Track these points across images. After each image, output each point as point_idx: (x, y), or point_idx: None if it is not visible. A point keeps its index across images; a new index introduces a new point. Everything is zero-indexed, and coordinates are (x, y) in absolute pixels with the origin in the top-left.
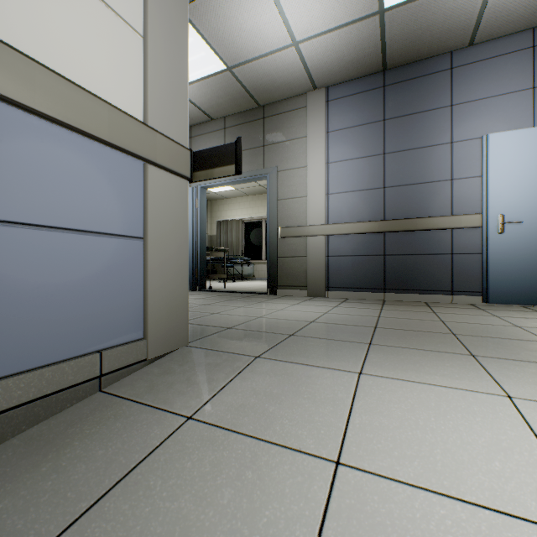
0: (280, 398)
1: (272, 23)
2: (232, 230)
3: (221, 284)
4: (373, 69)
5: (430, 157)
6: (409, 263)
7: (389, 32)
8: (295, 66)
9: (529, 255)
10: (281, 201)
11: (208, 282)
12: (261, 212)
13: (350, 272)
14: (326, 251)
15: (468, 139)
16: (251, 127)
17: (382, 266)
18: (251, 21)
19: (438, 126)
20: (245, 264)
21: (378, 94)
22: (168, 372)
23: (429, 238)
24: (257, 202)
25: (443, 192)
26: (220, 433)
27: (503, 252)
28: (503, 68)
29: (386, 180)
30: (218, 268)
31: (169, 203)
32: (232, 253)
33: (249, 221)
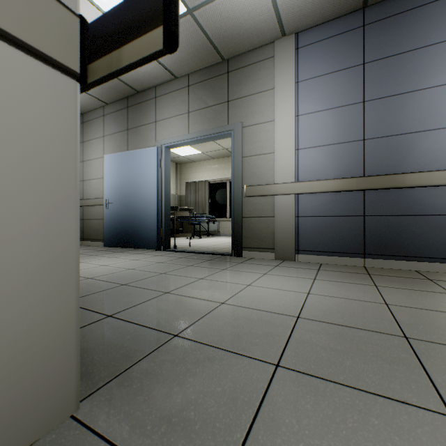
0: None
1: None
2: (199, 190)
3: (188, 240)
4: (352, 5)
5: (421, 102)
6: (395, 225)
7: None
8: (263, 5)
9: None
10: (246, 159)
11: (176, 238)
12: (225, 174)
13: (323, 234)
14: (296, 211)
15: None
16: (215, 82)
17: (361, 228)
18: None
19: (432, 65)
20: (211, 221)
21: (357, 35)
22: None
23: (420, 196)
24: (221, 165)
25: (438, 142)
26: None
27: None
28: None
29: (366, 131)
30: (187, 224)
31: (10, 116)
32: (199, 211)
33: (215, 182)
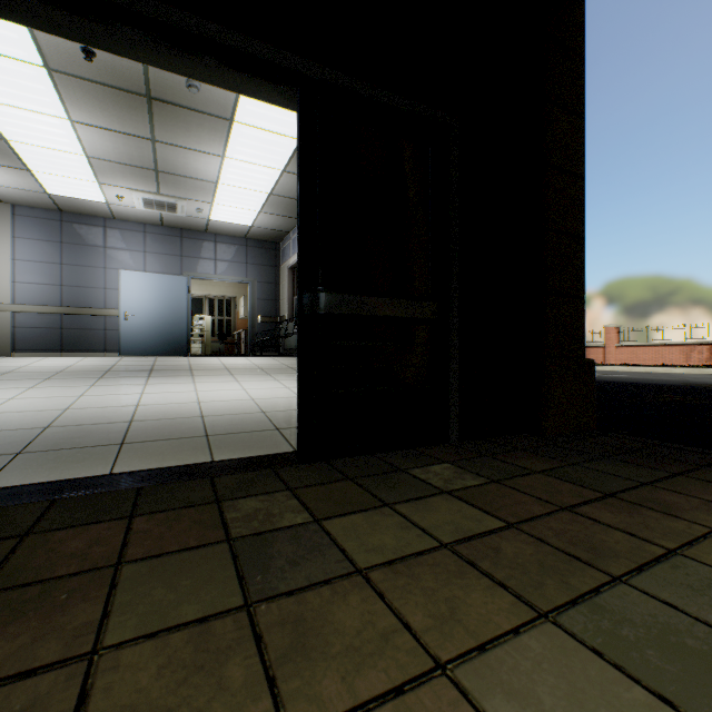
0: None
1: None
2: None
3: None
4: (53, 208)
5: (93, 273)
6: (80, 334)
7: (58, 201)
8: None
9: (140, 332)
10: None
11: None
12: None
13: (35, 339)
14: (14, 323)
15: (115, 269)
16: None
17: (61, 335)
18: None
19: (98, 256)
20: None
21: (58, 224)
22: None
23: (93, 320)
24: None
25: (101, 295)
26: None
27: (128, 330)
28: (132, 237)
29: (64, 281)
30: None
31: None
32: None
33: None
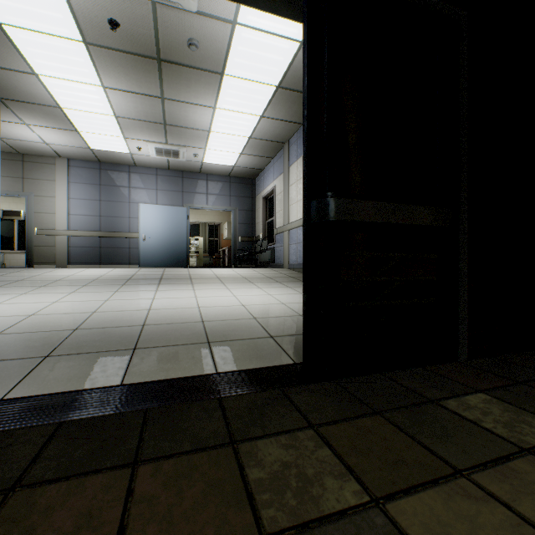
0: (39, 270)
1: (32, 136)
2: None
3: None
4: (95, 160)
5: (121, 206)
6: (113, 252)
7: (97, 154)
8: (47, 148)
9: (153, 249)
10: (38, 214)
11: None
12: (13, 208)
13: (83, 255)
14: (69, 244)
15: (136, 203)
16: (13, 163)
17: (100, 252)
18: (19, 132)
19: (125, 194)
20: None
21: (98, 172)
22: (1, 270)
23: (121, 241)
24: (8, 198)
25: (127, 222)
26: (25, 272)
27: (145, 248)
28: (148, 179)
29: (102, 213)
30: None
31: None
32: None
33: None
